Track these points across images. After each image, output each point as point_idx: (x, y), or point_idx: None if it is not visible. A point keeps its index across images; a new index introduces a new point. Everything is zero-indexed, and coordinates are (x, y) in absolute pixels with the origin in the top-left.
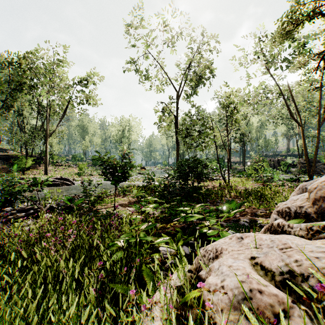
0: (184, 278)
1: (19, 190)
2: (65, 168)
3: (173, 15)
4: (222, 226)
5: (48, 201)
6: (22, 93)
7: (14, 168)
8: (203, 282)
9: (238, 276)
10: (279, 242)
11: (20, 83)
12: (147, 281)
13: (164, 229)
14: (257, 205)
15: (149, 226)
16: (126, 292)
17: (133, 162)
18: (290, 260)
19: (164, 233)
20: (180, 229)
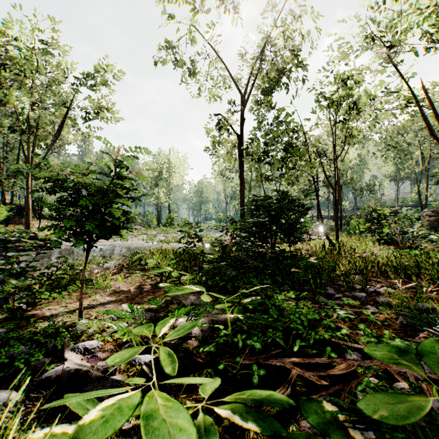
0: None
1: None
2: None
3: None
4: None
5: None
6: None
7: None
8: None
9: None
10: None
11: None
12: None
13: None
14: None
15: None
16: None
17: (174, 215)
18: None
19: None
20: None
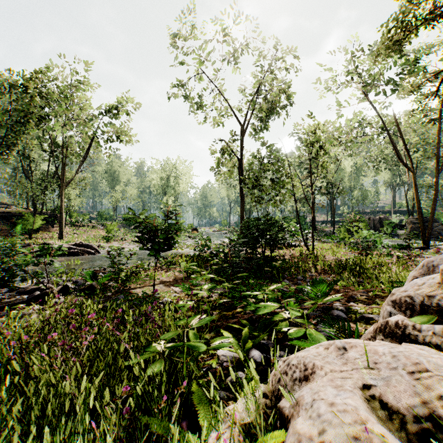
0: (255, 411)
1: (18, 264)
2: (87, 230)
3: (236, 19)
4: (307, 316)
5: (62, 278)
6: (28, 126)
7: (18, 230)
8: (286, 420)
9: (348, 425)
10: (407, 361)
11: (24, 112)
12: (199, 411)
13: (224, 320)
14: (356, 285)
15: (202, 321)
16: (167, 432)
17: (182, 221)
18: (430, 394)
19: (224, 327)
20: (246, 321)
